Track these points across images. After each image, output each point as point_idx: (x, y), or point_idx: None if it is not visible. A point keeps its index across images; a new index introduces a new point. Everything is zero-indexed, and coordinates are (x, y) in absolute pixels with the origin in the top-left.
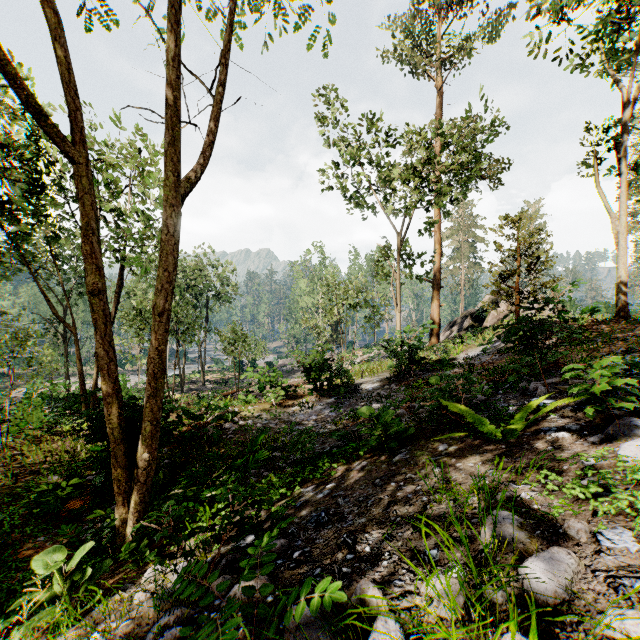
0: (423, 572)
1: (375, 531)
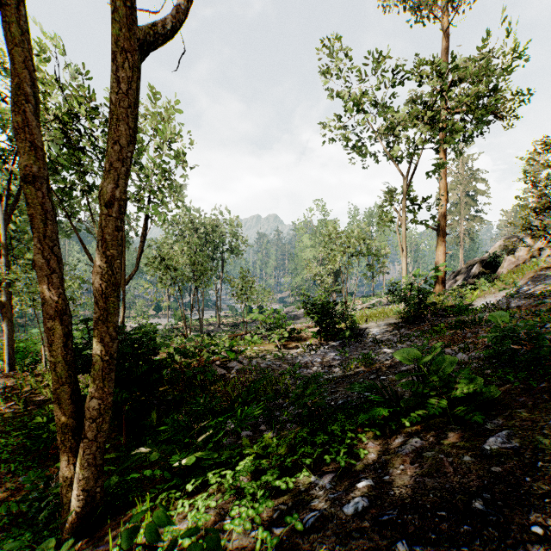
0: None
1: None
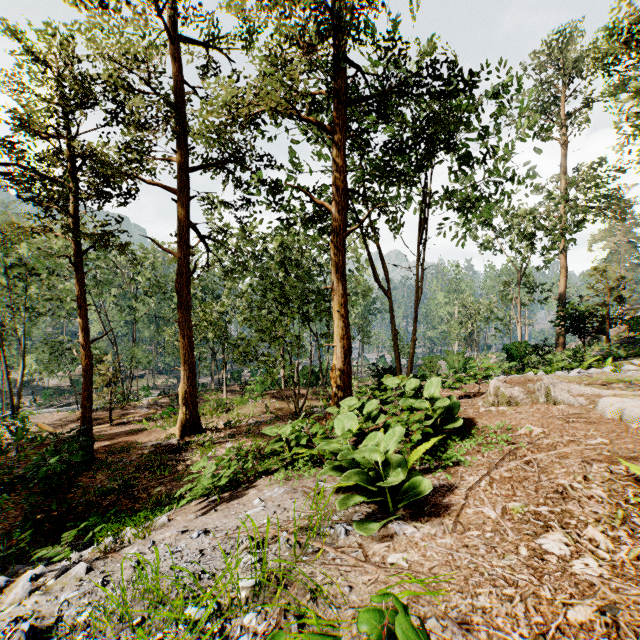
0: None
1: None
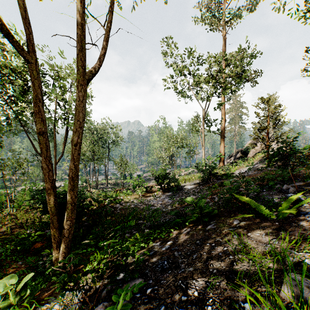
0: None
1: (200, 279)
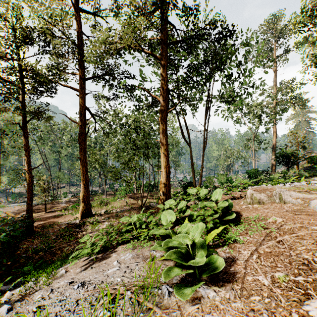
0: None
1: None
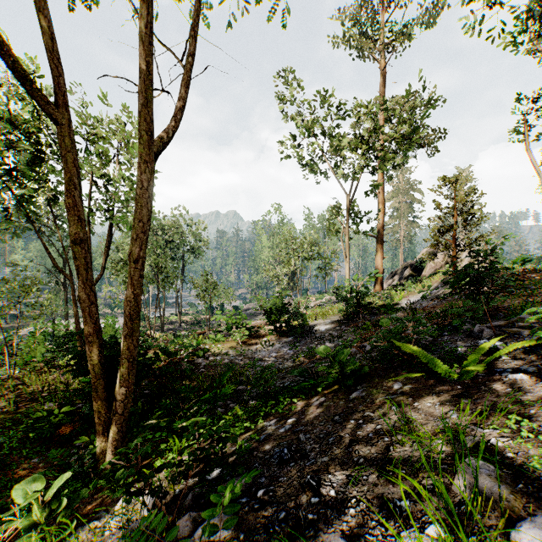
0: (395, 526)
1: (338, 472)
